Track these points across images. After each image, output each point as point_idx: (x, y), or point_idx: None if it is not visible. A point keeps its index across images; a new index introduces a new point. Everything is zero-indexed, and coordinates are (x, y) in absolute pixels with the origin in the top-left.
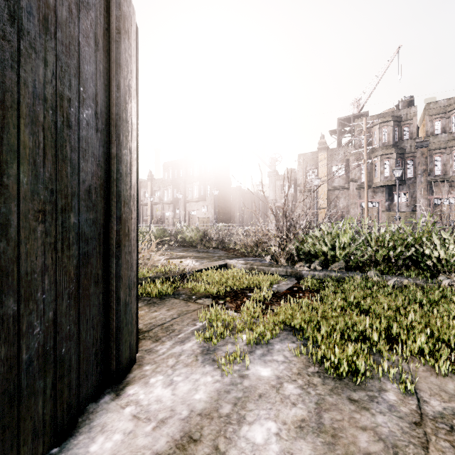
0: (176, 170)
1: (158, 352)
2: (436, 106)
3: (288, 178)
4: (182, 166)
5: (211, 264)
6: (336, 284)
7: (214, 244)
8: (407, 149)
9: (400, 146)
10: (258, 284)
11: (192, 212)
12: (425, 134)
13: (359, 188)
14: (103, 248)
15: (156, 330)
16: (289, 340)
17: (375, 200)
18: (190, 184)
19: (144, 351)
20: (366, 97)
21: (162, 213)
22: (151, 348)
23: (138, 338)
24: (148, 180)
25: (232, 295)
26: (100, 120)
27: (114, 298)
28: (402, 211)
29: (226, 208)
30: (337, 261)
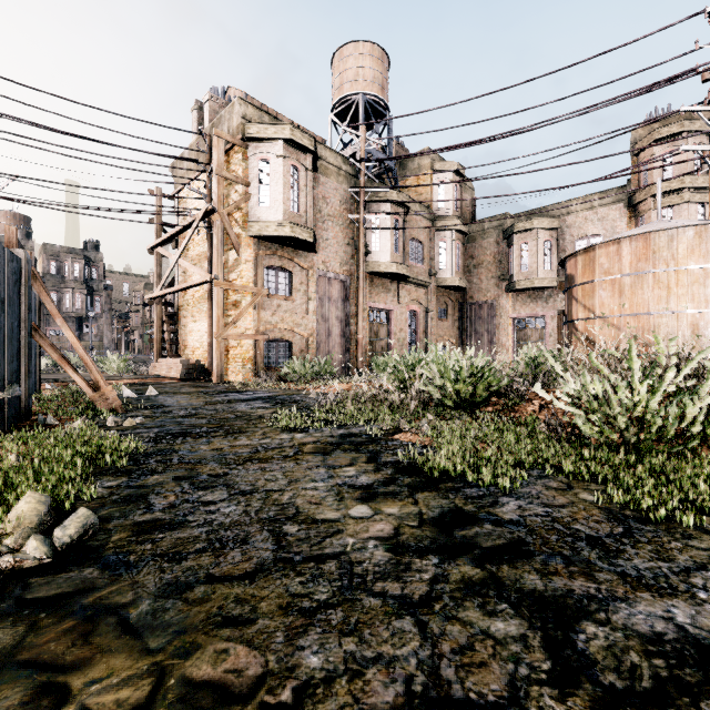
0: None
1: None
2: (52, 249)
3: None
4: None
5: None
6: None
7: None
8: None
9: None
10: None
11: None
12: (43, 270)
13: None
14: None
15: None
16: None
17: None
18: None
19: None
20: None
21: None
22: None
23: None
24: None
25: None
26: None
27: None
28: None
29: None
30: None
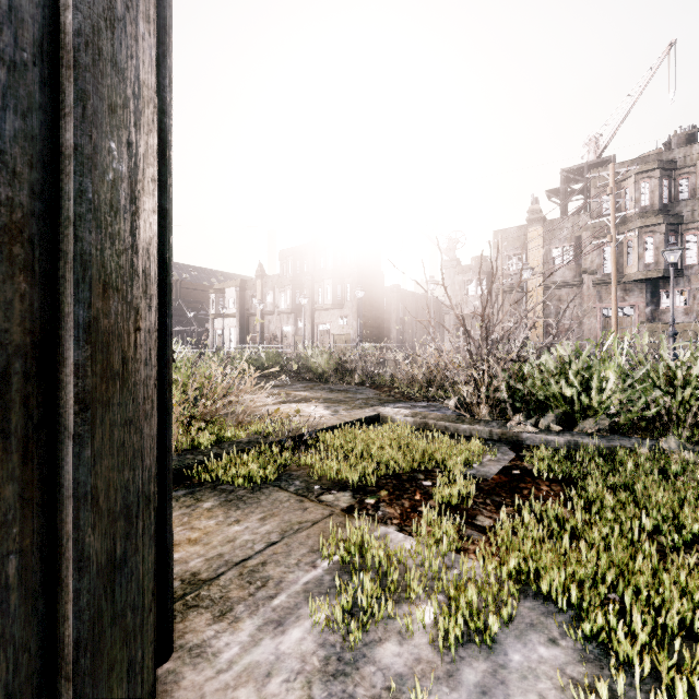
0: (299, 262)
1: (217, 658)
2: None
3: (477, 269)
4: (308, 254)
5: (351, 415)
6: (600, 465)
7: (357, 378)
8: (686, 216)
9: (673, 212)
10: (441, 461)
11: (323, 325)
12: None
13: (599, 284)
14: (24, 417)
15: (227, 578)
16: (541, 632)
17: (628, 304)
18: (320, 282)
19: (186, 653)
20: (611, 132)
21: (278, 328)
22: (205, 640)
23: (170, 621)
24: (257, 277)
25: (391, 484)
26: (8, 31)
27: (70, 558)
28: (676, 322)
29: (376, 320)
30: (592, 416)
